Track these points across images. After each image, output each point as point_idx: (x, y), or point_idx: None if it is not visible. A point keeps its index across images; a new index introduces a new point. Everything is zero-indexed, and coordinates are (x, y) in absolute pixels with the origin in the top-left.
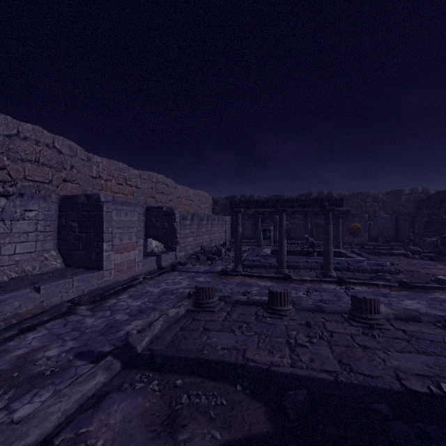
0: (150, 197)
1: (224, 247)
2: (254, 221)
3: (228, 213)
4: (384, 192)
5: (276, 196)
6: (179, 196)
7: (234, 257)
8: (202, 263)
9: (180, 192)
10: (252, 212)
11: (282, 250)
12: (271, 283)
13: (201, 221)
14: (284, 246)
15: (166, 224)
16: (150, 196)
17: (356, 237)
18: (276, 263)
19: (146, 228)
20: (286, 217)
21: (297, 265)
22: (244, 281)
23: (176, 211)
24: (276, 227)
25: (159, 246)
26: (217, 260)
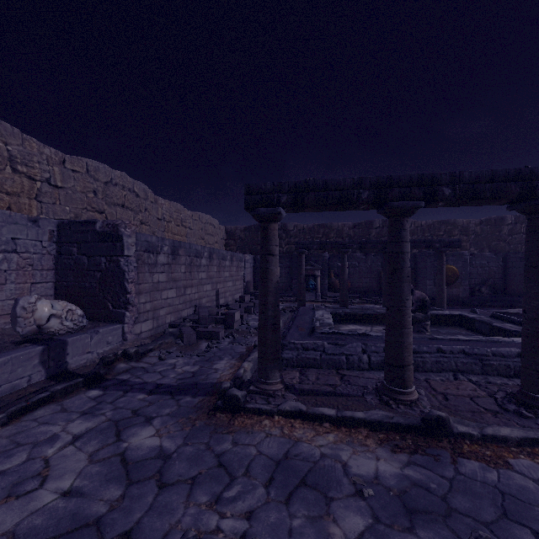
0: (89, 210)
1: (240, 305)
2: (290, 263)
3: (249, 251)
4: (477, 221)
5: (321, 225)
6: (163, 218)
7: (258, 349)
8: (186, 347)
9: (166, 211)
10: (285, 249)
11: (403, 331)
12: (391, 457)
13: (195, 258)
14: (409, 318)
15: (102, 260)
16: (91, 208)
17: (450, 286)
18: (362, 353)
19: (58, 271)
20: (338, 256)
21: (419, 361)
22: (293, 446)
23: (126, 231)
24: (325, 271)
25: (65, 314)
26: (223, 337)
